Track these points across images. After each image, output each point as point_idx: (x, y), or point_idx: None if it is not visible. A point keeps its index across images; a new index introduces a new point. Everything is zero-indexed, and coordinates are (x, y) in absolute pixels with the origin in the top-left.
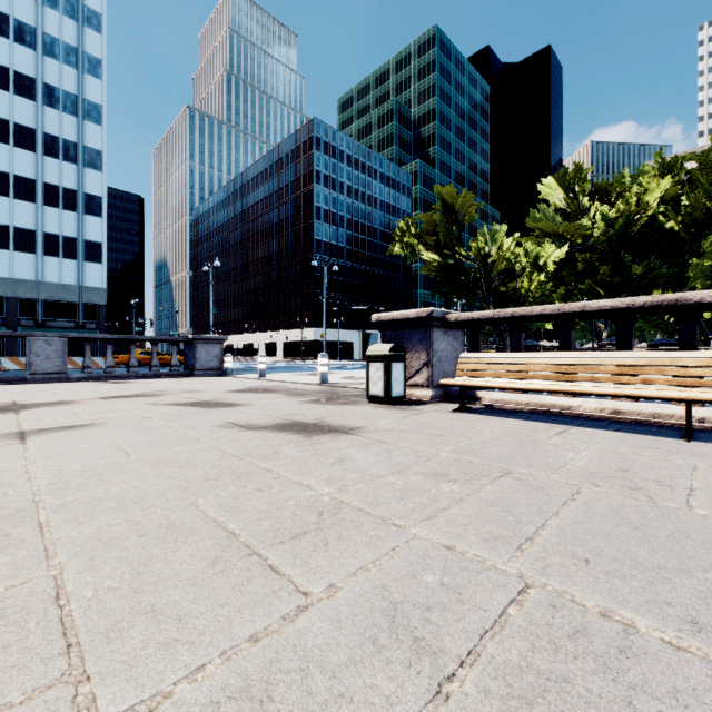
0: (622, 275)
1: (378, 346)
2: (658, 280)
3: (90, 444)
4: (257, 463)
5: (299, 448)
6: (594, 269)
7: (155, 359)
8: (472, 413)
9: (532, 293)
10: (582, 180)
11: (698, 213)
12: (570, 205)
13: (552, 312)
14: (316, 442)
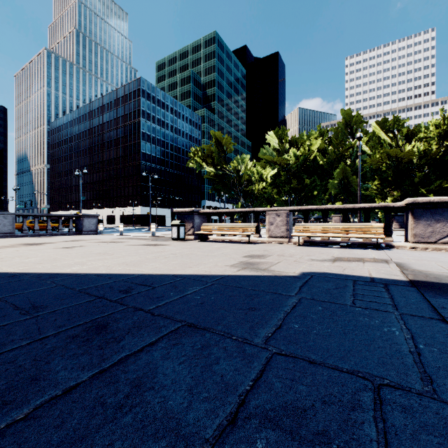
0: (302, 184)
1: (175, 221)
2: (317, 188)
3: (95, 248)
4: (145, 248)
5: (153, 247)
6: (289, 181)
7: (60, 226)
8: (204, 242)
9: (260, 192)
10: (285, 135)
11: (332, 157)
12: (280, 147)
13: (227, 211)
14: (157, 246)
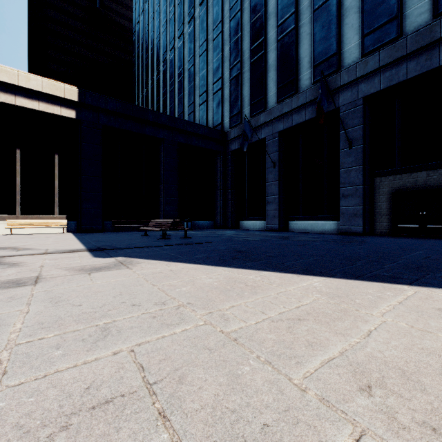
0: None
1: None
2: None
3: None
4: None
5: None
6: None
7: None
8: None
9: None
10: None
11: None
12: None
13: None
14: None
